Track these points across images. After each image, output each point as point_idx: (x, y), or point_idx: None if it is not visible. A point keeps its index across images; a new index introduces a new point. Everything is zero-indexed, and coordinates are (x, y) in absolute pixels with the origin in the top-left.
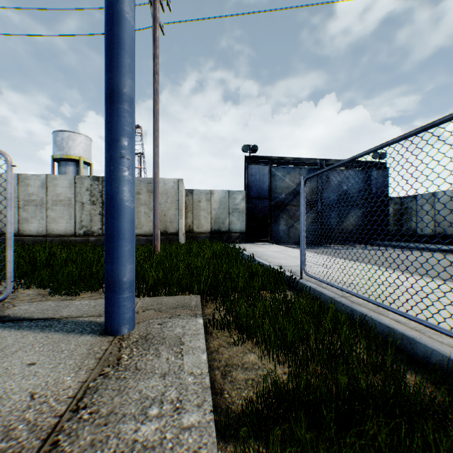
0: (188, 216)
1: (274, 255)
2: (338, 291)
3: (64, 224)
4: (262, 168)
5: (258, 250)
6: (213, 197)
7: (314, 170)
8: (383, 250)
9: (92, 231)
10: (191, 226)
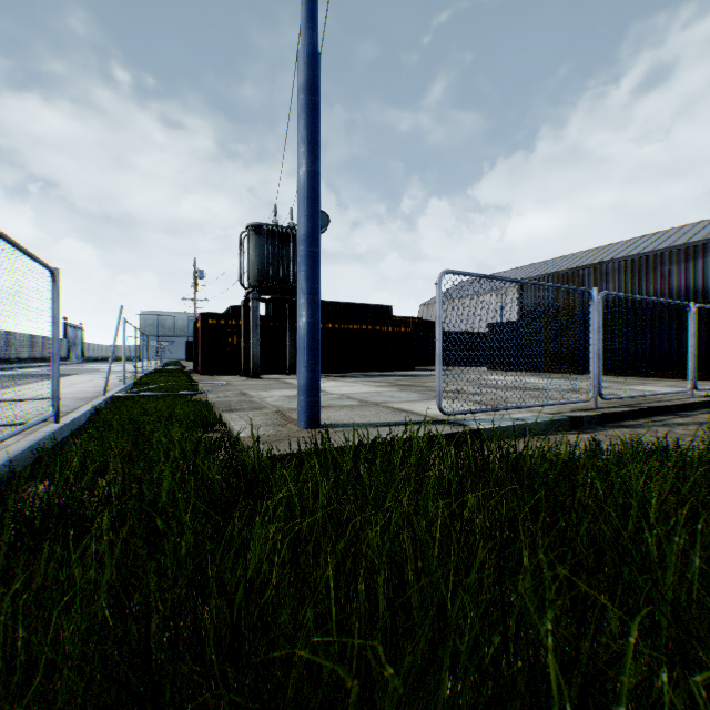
0: None
1: None
2: None
3: None
4: None
5: None
6: None
7: None
8: None
9: None
10: None
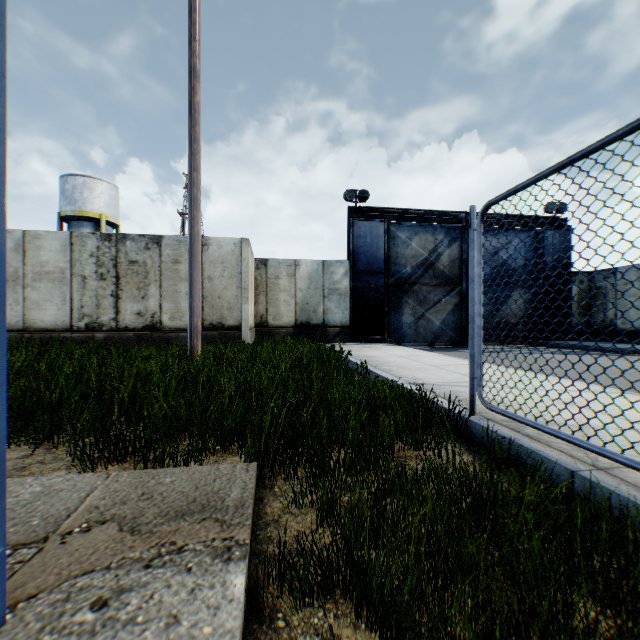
0: (260, 301)
1: (400, 364)
2: (573, 449)
3: (52, 312)
4: (375, 226)
5: (372, 354)
6: (299, 271)
7: (456, 229)
8: (570, 354)
9: (100, 322)
10: (264, 316)
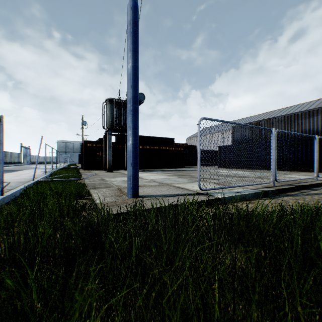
0: None
1: None
2: None
3: None
4: None
5: None
6: None
7: None
8: None
9: None
10: None
